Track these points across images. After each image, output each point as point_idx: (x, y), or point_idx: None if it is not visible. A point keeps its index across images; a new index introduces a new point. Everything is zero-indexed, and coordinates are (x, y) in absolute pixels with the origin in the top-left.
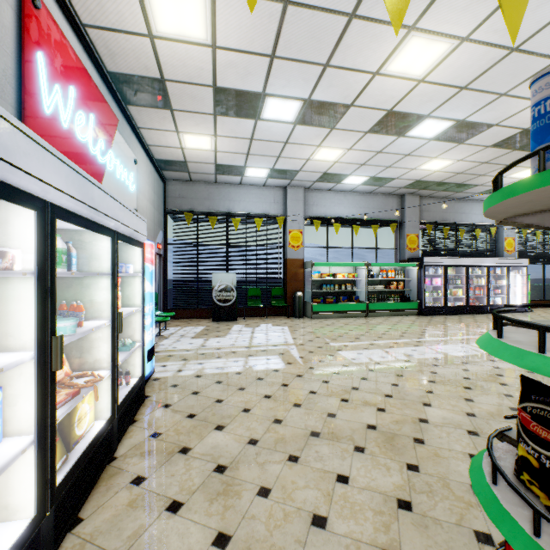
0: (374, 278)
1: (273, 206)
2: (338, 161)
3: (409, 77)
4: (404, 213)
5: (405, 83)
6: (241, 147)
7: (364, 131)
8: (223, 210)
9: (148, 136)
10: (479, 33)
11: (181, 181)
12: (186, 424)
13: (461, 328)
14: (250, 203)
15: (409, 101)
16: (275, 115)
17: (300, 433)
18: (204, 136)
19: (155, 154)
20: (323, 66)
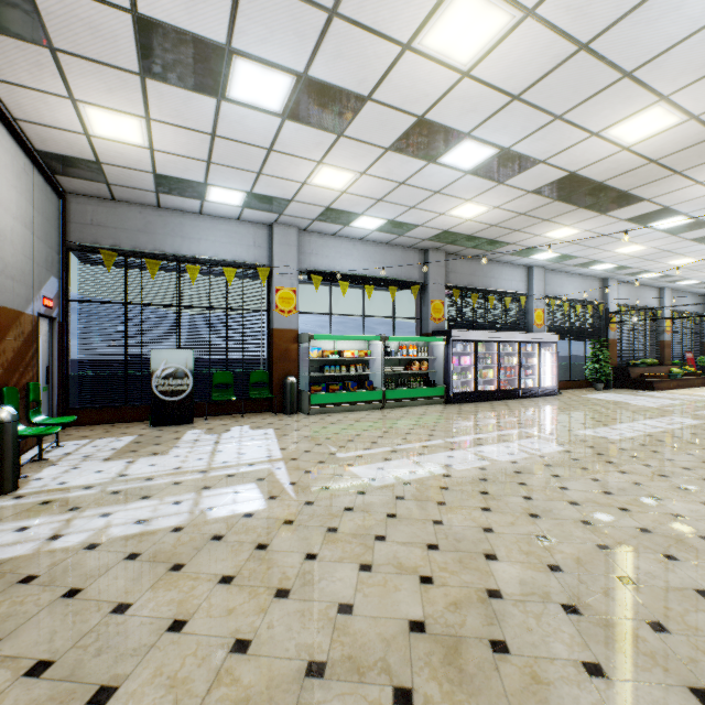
0: (392, 356)
1: (253, 251)
2: (346, 190)
3: (451, 64)
4: (428, 273)
5: (444, 74)
6: (196, 147)
7: (385, 147)
8: (172, 251)
9: (11, 99)
10: (548, 5)
11: (96, 199)
12: (17, 700)
13: (497, 420)
14: (217, 243)
15: (447, 107)
16: (251, 95)
17: (285, 674)
18: (126, 116)
19: (36, 139)
20: (328, 13)
